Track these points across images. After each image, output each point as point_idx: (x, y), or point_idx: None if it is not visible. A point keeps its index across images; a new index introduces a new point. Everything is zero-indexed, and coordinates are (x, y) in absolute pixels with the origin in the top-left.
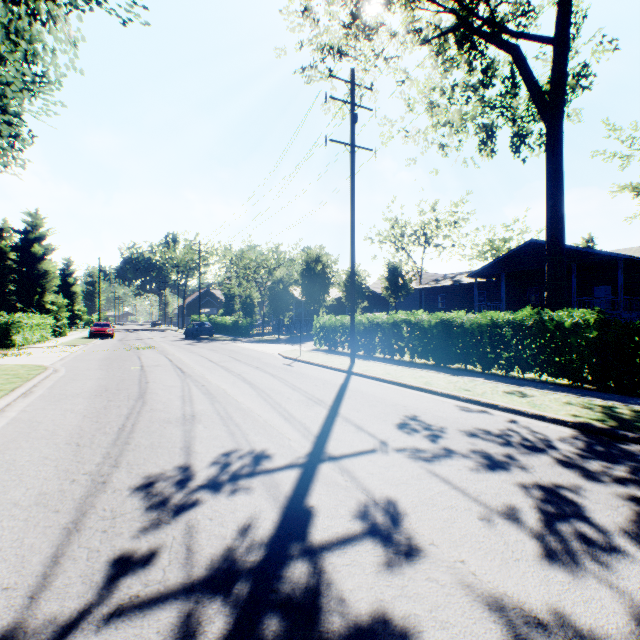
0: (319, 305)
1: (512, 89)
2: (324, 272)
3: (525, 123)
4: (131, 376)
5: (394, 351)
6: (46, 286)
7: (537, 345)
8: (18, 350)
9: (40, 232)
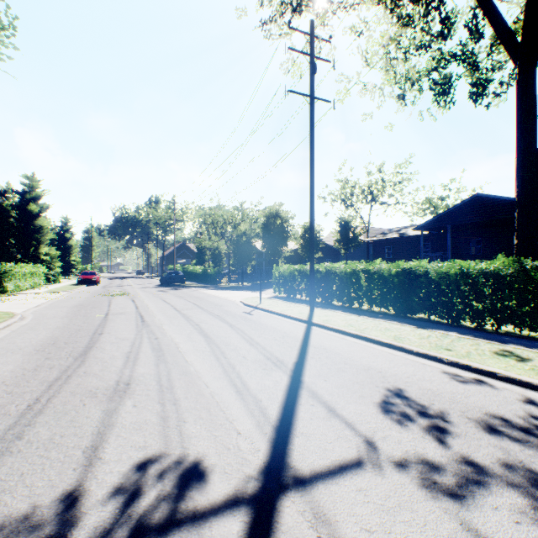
0: (278, 256)
1: (476, 33)
2: (283, 226)
3: (482, 74)
4: (90, 325)
5: (352, 300)
6: (41, 240)
7: (518, 297)
8: (7, 296)
9: (35, 193)
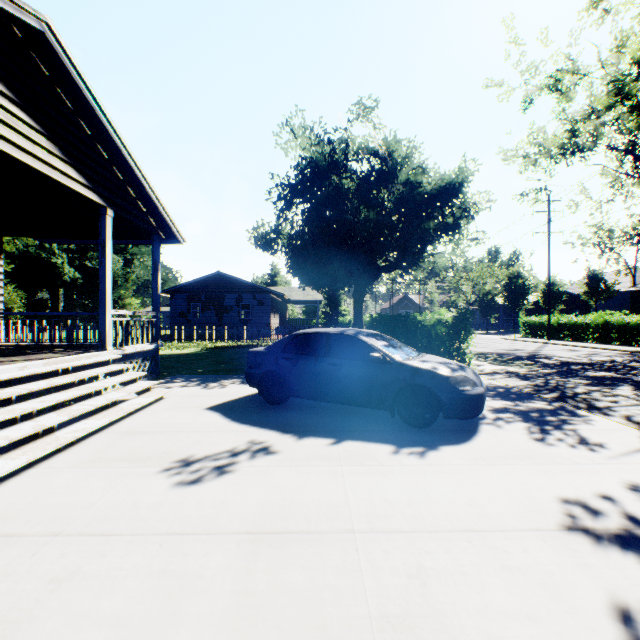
0: (518, 309)
1: None
2: (523, 284)
3: None
4: None
5: (575, 336)
6: (340, 301)
7: None
8: None
9: None
